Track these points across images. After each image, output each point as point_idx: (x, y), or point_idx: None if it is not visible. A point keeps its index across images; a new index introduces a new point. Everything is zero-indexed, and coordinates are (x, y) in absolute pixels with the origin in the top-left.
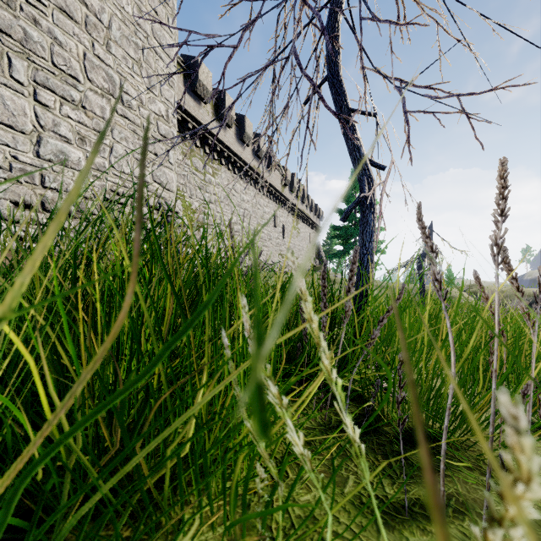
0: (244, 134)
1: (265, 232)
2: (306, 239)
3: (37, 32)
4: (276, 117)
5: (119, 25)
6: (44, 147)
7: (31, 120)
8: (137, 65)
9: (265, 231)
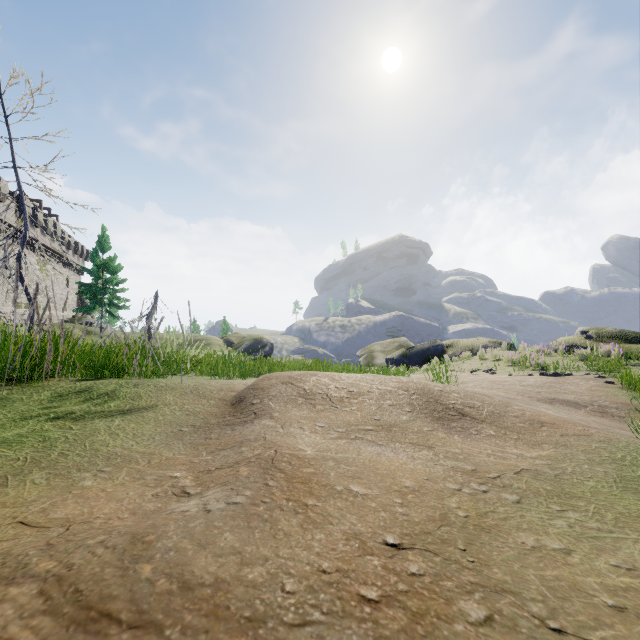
0: None
1: None
2: (61, 283)
3: None
4: None
5: None
6: None
7: None
8: None
9: None
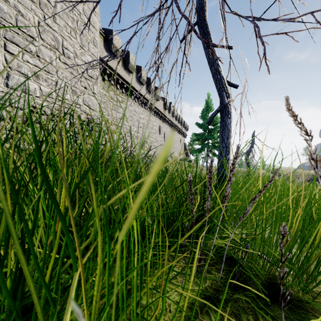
0: (141, 78)
1: (154, 137)
2: (178, 142)
3: (6, 6)
4: (161, 54)
5: (61, 6)
6: (11, 80)
7: (2, 63)
8: (73, 31)
9: (154, 136)
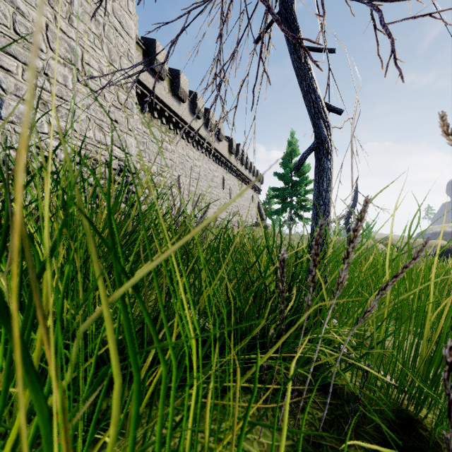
0: (196, 109)
1: (215, 193)
2: (249, 199)
3: None
4: (224, 64)
5: (81, 2)
6: (6, 109)
7: None
8: (98, 40)
9: (215, 192)
